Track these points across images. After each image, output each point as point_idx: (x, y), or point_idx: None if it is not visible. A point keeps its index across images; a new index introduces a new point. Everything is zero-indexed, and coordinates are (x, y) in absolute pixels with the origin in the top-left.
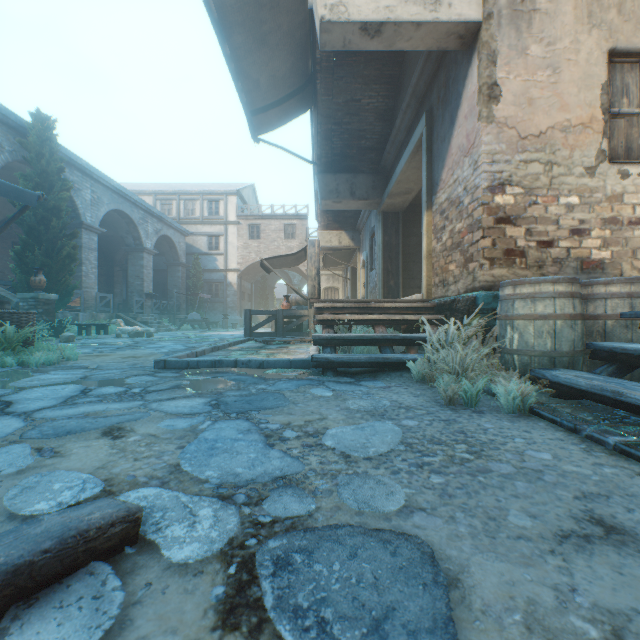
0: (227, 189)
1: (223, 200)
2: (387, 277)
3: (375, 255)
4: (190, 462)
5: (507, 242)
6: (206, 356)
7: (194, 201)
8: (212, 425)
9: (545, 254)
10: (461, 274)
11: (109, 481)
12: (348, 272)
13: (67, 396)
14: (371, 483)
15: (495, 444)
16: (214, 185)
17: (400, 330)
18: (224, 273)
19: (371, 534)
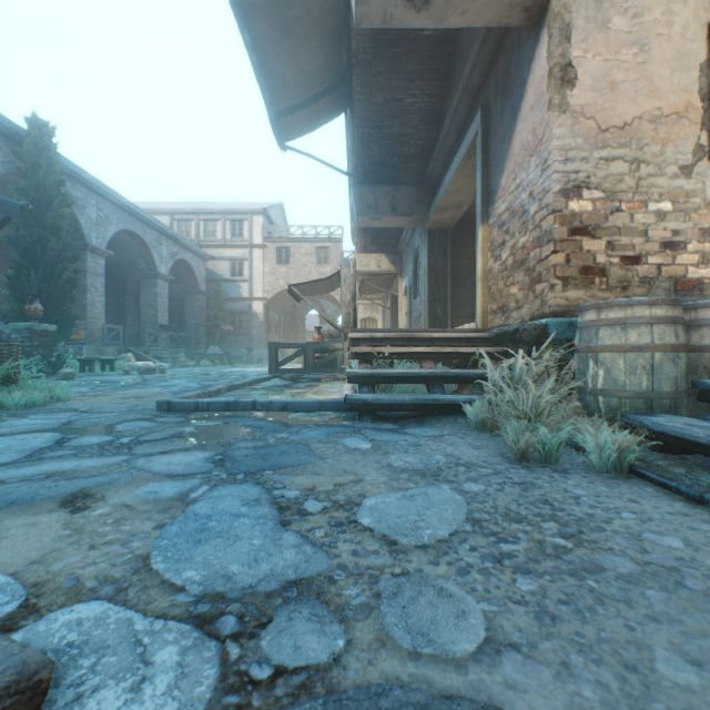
0: (252, 208)
1: (248, 220)
2: (433, 305)
3: (419, 280)
4: (165, 554)
5: (584, 258)
6: (221, 396)
7: (215, 221)
8: (209, 492)
9: (630, 272)
10: (526, 298)
11: (39, 587)
12: (388, 301)
13: (36, 448)
14: (430, 594)
15: (596, 522)
16: (238, 204)
17: (450, 366)
18: (249, 302)
19: (438, 709)
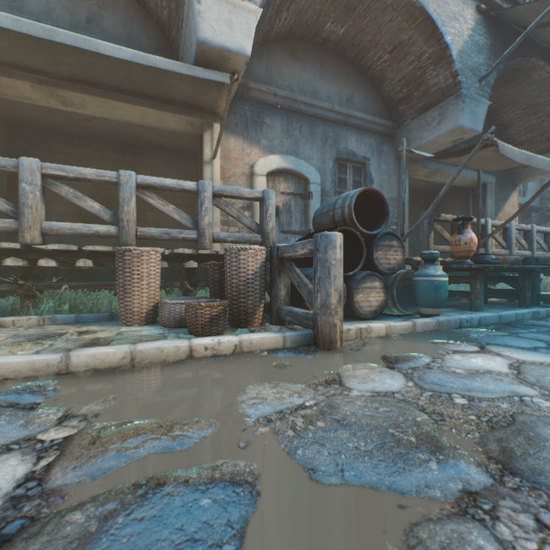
0: None
1: None
2: None
3: None
4: None
5: None
6: None
7: None
8: None
9: None
10: None
11: None
12: None
13: None
14: None
15: None
16: None
17: None
18: None
19: None
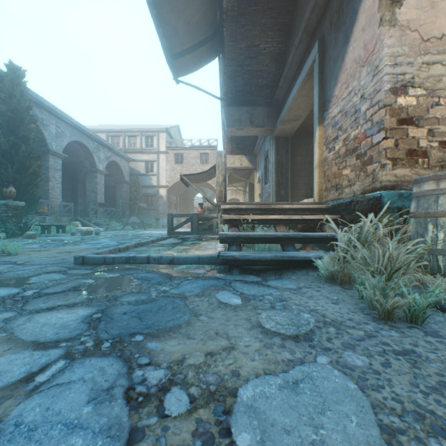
0: (159, 128)
1: (156, 136)
2: (279, 188)
3: (269, 172)
4: None
5: (409, 142)
6: (128, 251)
7: (135, 137)
8: (59, 374)
9: None
10: (357, 177)
11: None
12: (247, 187)
13: None
14: None
15: None
16: (150, 126)
17: (294, 229)
18: (157, 189)
19: None
